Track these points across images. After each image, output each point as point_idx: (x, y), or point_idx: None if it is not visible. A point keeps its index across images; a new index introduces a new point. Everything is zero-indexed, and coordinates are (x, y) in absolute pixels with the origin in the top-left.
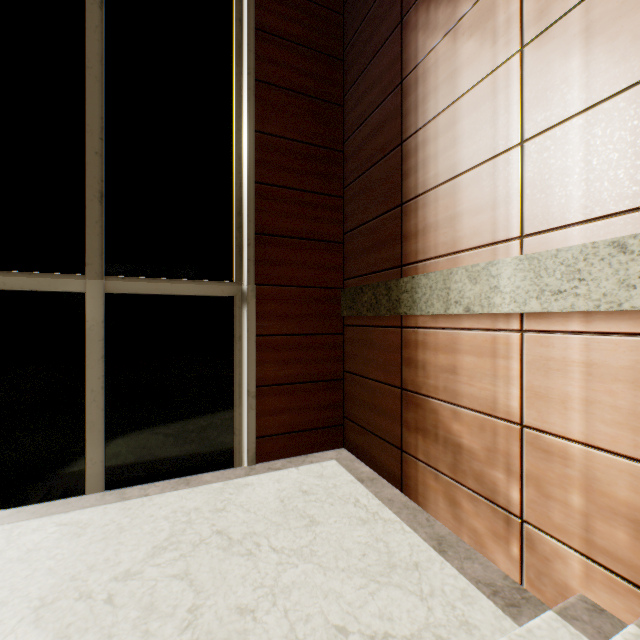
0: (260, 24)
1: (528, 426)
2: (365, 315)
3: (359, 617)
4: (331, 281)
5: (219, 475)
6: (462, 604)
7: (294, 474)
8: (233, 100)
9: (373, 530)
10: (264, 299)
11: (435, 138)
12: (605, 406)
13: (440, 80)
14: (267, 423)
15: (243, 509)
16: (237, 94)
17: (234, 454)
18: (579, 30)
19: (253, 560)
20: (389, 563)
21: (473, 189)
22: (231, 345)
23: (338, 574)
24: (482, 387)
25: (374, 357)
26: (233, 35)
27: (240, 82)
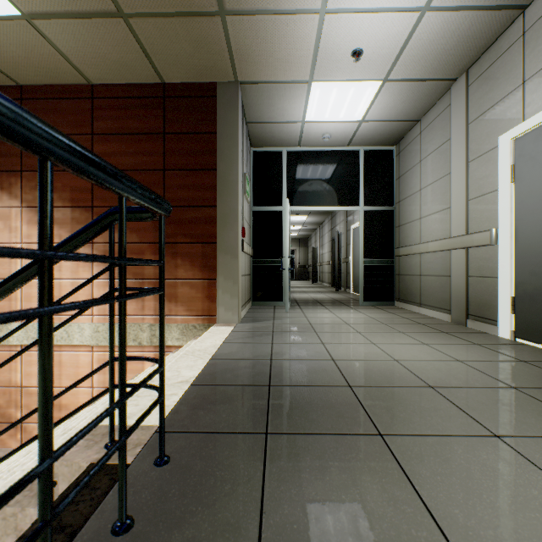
0: None
1: (25, 386)
2: None
3: None
4: None
5: None
6: None
7: None
8: None
9: None
10: None
11: None
12: None
13: None
14: None
15: None
16: None
17: None
18: None
19: None
20: None
21: None
22: None
23: None
24: (6, 375)
25: None
26: None
27: None
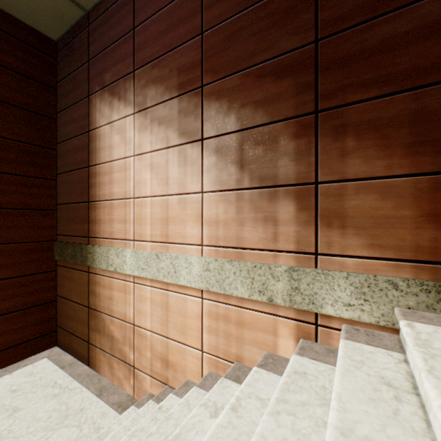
0: None
1: (136, 325)
2: (69, 261)
3: None
4: (46, 236)
5: None
6: (100, 419)
7: (7, 380)
8: None
9: (61, 399)
10: None
11: (104, 174)
12: (156, 315)
13: (106, 145)
14: None
15: None
16: None
17: None
18: (150, 163)
19: None
20: (65, 415)
21: (119, 210)
22: None
23: (27, 436)
24: (122, 307)
25: (75, 288)
26: None
27: None
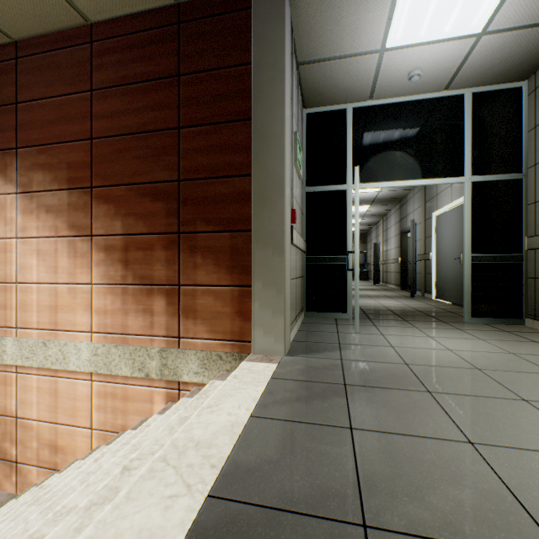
0: None
1: (20, 417)
2: None
3: None
4: None
5: None
6: None
7: None
8: None
9: None
10: None
11: None
12: (44, 404)
13: None
14: None
15: None
16: None
17: None
18: (36, 249)
19: None
20: None
21: None
22: None
23: None
24: (1, 401)
25: None
26: None
27: None
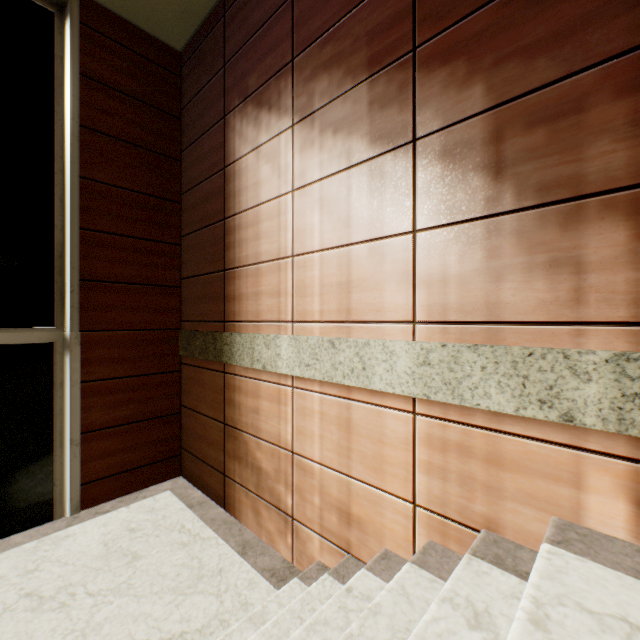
0: (86, 70)
1: (296, 453)
2: (198, 358)
3: (163, 627)
4: (168, 323)
5: (33, 533)
6: (247, 590)
7: (124, 514)
8: (53, 139)
9: (191, 550)
10: (91, 345)
11: (246, 227)
12: (328, 439)
13: (250, 183)
14: (95, 468)
15: (60, 563)
16: (58, 133)
17: (54, 506)
18: (318, 198)
19: (66, 611)
20: (199, 575)
21: (268, 277)
22: (51, 393)
23: (151, 598)
24: (273, 425)
25: (205, 395)
26: (53, 71)
27: (62, 121)
